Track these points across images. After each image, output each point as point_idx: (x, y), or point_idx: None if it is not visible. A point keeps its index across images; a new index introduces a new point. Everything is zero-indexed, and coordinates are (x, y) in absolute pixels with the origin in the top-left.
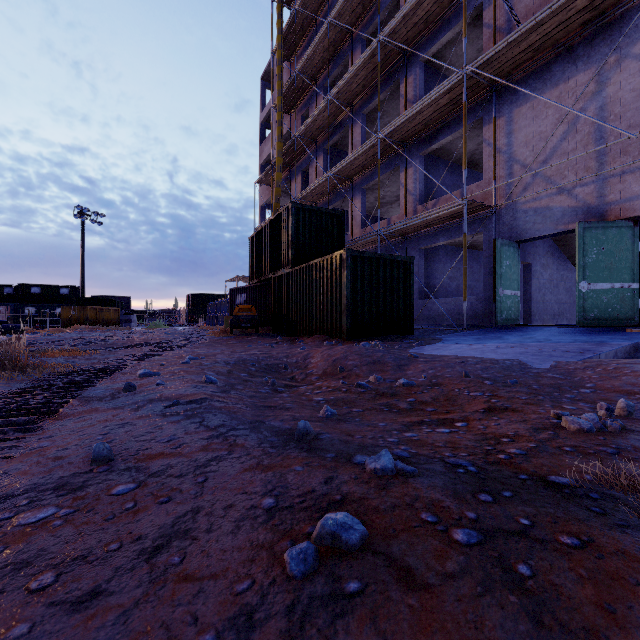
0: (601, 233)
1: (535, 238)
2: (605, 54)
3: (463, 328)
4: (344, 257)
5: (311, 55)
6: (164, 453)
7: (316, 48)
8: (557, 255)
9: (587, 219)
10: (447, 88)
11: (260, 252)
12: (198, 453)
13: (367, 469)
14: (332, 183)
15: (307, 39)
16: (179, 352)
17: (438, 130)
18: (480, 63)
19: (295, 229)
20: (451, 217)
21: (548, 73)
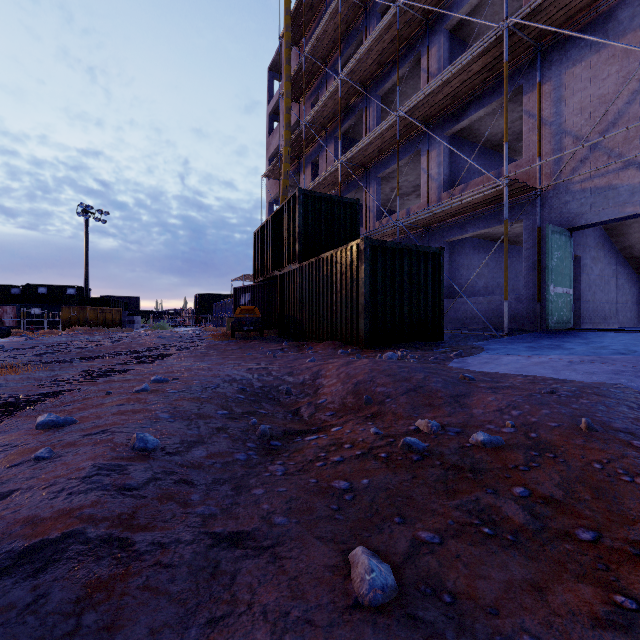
0: None
1: (593, 224)
2: None
3: (504, 333)
4: (362, 247)
5: (321, 34)
6: None
7: (326, 26)
8: (608, 247)
9: None
10: (482, 49)
11: (265, 247)
12: None
13: None
14: (344, 172)
15: (317, 21)
16: (155, 365)
17: (467, 105)
18: (526, 12)
19: (303, 219)
20: (485, 203)
21: (611, 22)
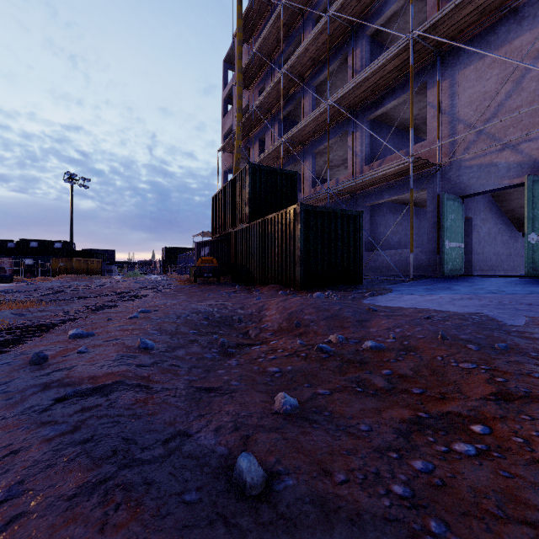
0: None
1: (479, 193)
2: None
3: (410, 278)
4: (298, 211)
5: (267, 35)
6: None
7: (271, 28)
8: (495, 210)
9: (533, 173)
10: (394, 54)
11: (221, 209)
12: None
13: None
14: (286, 148)
15: (263, 23)
16: (138, 302)
17: (383, 96)
18: (427, 27)
19: (252, 187)
20: (396, 175)
21: (492, 35)
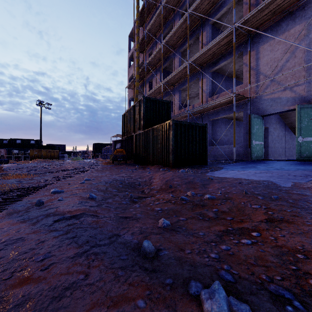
0: (310, 110)
1: (271, 114)
2: (311, 14)
3: (233, 161)
4: (171, 124)
5: (153, 23)
6: (32, 277)
7: (156, 19)
8: (281, 123)
9: (301, 103)
10: (224, 36)
11: (127, 122)
12: (59, 277)
13: (204, 308)
14: (164, 87)
15: (151, 15)
16: (82, 175)
17: (219, 59)
18: (242, 21)
19: (145, 110)
20: (226, 103)
21: (279, 26)
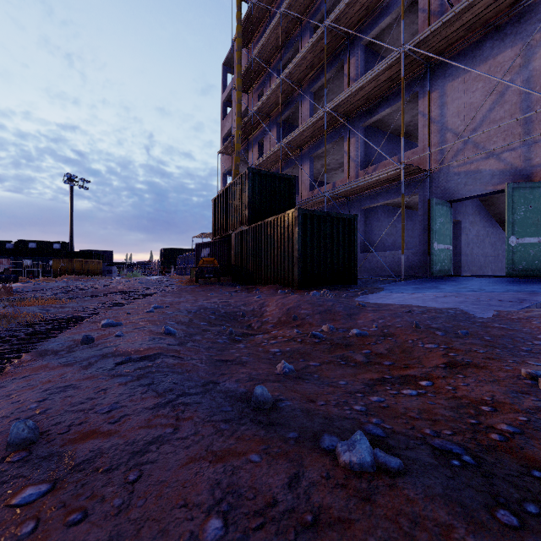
0: (529, 192)
1: (466, 198)
2: (531, 31)
3: (401, 278)
4: (295, 215)
5: (266, 41)
6: (99, 430)
7: (270, 35)
8: (483, 213)
9: (514, 180)
10: (386, 65)
11: (222, 212)
12: (138, 431)
13: (340, 462)
14: (284, 152)
15: (262, 28)
16: (147, 300)
17: (378, 104)
18: (417, 42)
19: (252, 191)
20: (390, 180)
21: (478, 50)
